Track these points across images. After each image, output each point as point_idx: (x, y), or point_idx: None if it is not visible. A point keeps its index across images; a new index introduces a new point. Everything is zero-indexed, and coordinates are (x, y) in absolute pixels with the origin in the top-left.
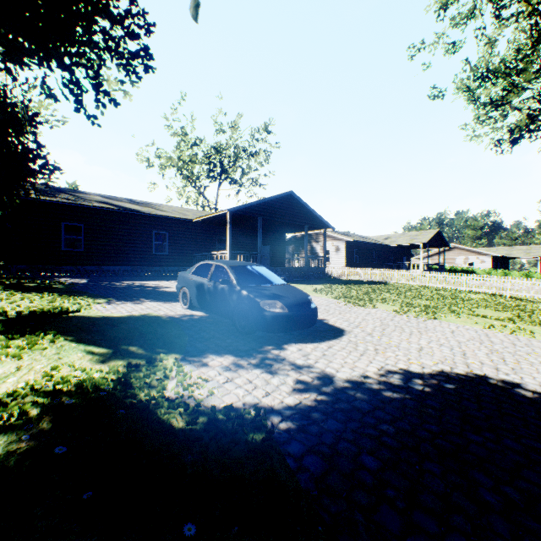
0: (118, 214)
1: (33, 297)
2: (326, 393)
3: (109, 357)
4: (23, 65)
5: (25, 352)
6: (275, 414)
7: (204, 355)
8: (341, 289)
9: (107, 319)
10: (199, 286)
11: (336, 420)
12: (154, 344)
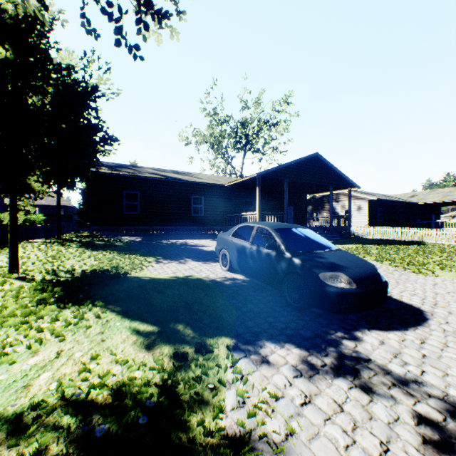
0: (165, 182)
1: (98, 255)
2: None
3: (153, 340)
4: None
5: (70, 329)
6: None
7: (260, 342)
8: (376, 250)
9: (154, 283)
10: (239, 249)
11: None
12: (200, 320)
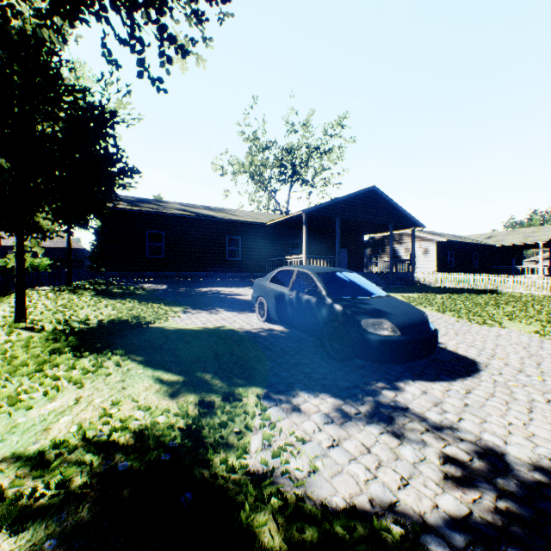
0: (195, 220)
1: (116, 304)
2: (510, 494)
3: (178, 389)
4: (75, 18)
5: (88, 377)
6: (434, 539)
7: (293, 392)
8: (440, 299)
9: (180, 333)
10: (277, 296)
11: None
12: (230, 370)
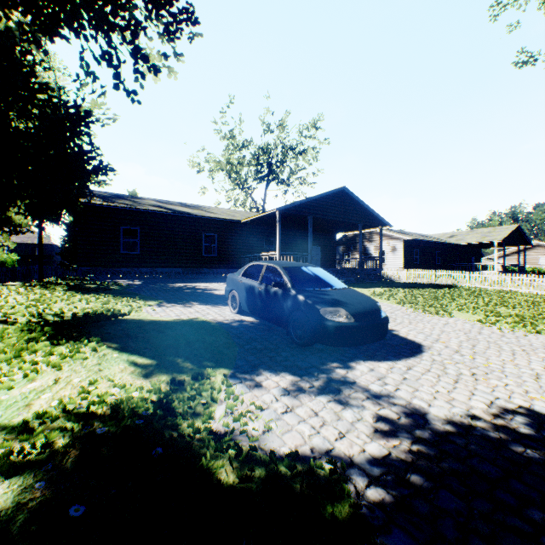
0: (170, 217)
1: (90, 298)
2: (423, 440)
3: (152, 371)
4: (56, 35)
5: (66, 361)
6: (357, 472)
7: (257, 372)
8: (403, 293)
9: (155, 324)
10: (248, 289)
11: (452, 492)
12: (201, 355)
